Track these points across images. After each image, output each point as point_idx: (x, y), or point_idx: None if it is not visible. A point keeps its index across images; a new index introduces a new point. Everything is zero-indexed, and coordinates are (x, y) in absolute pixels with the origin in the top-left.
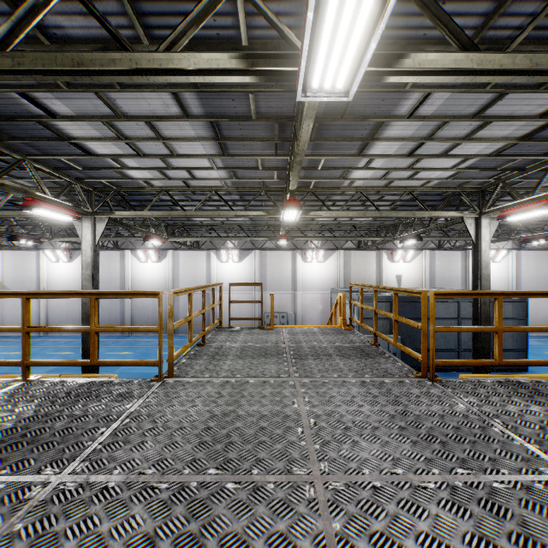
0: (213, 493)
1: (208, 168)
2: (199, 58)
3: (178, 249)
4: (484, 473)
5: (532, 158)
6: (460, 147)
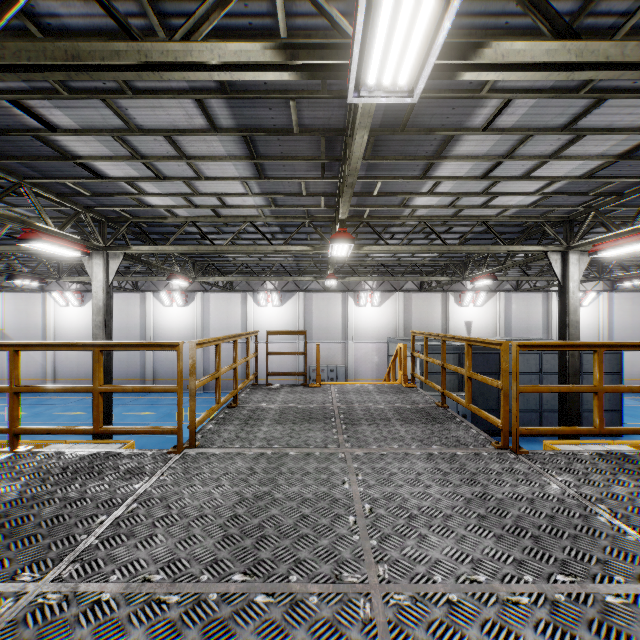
0: (238, 610)
1: (242, 193)
2: (224, 49)
3: (208, 291)
4: (592, 581)
5: (631, 181)
6: (545, 167)
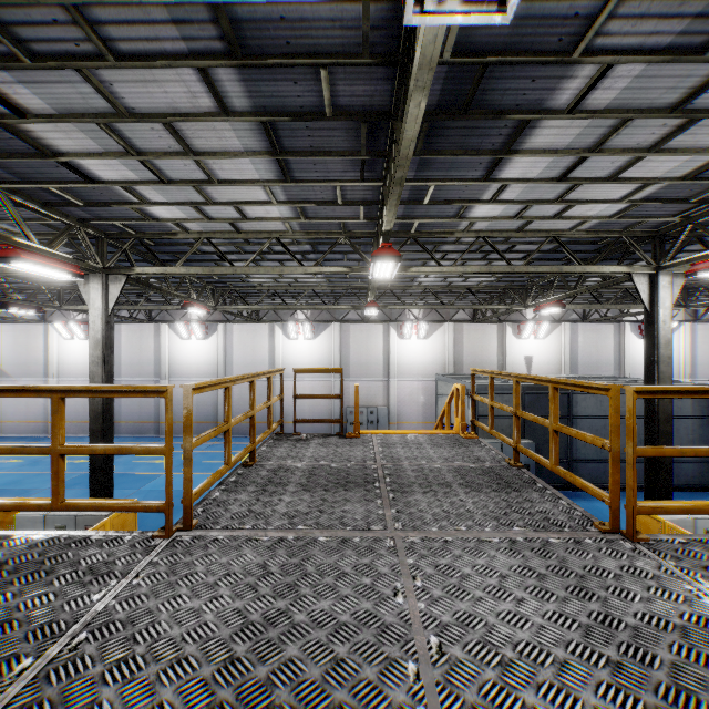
0: None
1: (264, 202)
2: None
3: (231, 322)
4: None
5: None
6: (639, 165)
